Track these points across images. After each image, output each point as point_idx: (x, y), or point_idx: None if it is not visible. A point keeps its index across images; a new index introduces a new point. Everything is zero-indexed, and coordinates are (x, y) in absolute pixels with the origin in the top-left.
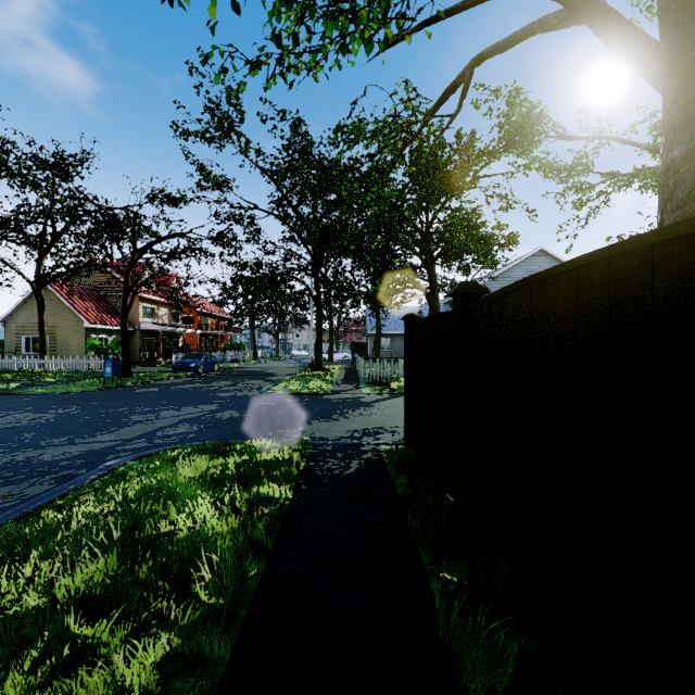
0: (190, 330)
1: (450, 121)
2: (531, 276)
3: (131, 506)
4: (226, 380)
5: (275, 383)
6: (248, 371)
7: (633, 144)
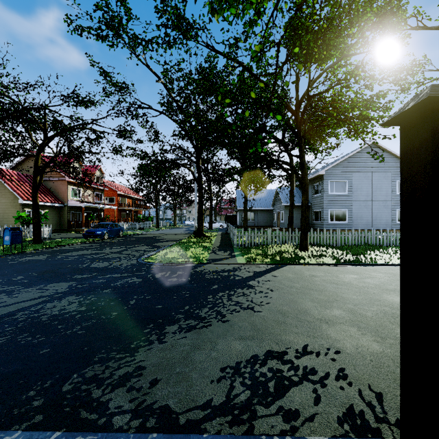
0: (108, 206)
1: None
2: None
3: None
4: (119, 246)
5: (158, 250)
6: (145, 237)
7: None
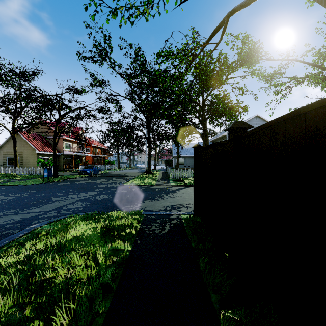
0: (88, 154)
1: (216, 46)
2: (306, 106)
3: (35, 256)
4: (104, 179)
5: (127, 180)
6: (115, 174)
7: (304, 63)
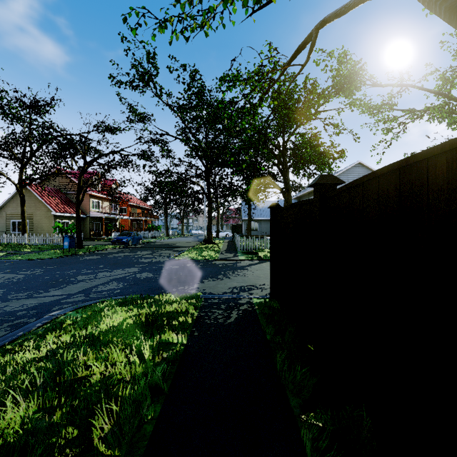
0: (124, 217)
1: (301, 68)
2: (400, 160)
3: (61, 351)
4: (146, 250)
5: (179, 253)
6: (162, 244)
7: (424, 90)
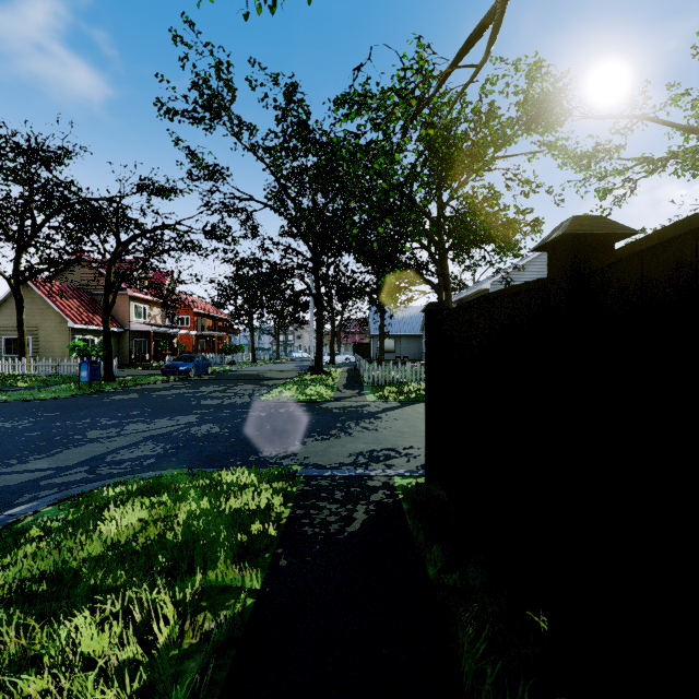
0: (185, 331)
1: (474, 73)
2: None
3: None
4: (217, 385)
5: (270, 389)
6: (243, 375)
7: (666, 124)
